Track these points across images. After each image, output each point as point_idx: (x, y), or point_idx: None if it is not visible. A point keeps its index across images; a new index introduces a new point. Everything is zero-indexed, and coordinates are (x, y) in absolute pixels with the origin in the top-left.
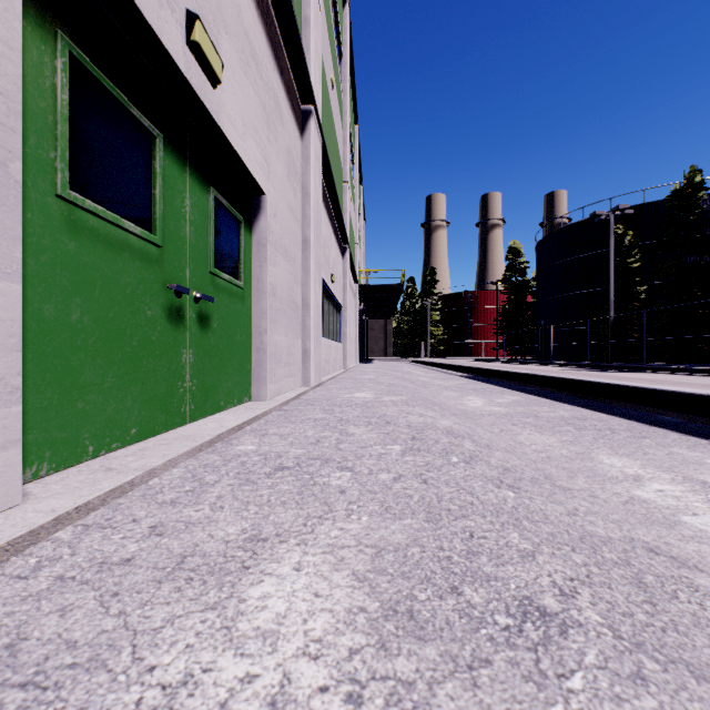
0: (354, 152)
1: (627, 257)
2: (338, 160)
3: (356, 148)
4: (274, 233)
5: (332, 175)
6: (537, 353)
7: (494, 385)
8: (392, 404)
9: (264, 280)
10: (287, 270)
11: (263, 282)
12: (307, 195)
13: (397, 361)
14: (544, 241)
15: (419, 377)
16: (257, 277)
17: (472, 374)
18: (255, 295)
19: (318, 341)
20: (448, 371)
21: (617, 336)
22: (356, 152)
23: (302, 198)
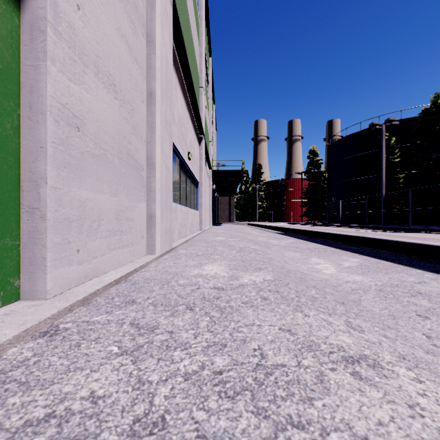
0: (209, 76)
1: (392, 154)
2: (195, 66)
3: (210, 73)
4: (77, 32)
5: (186, 58)
6: (329, 218)
7: (320, 244)
8: (259, 298)
9: (42, 90)
10: (117, 110)
11: (40, 94)
12: (153, 44)
13: (238, 224)
14: (334, 145)
15: (258, 237)
16: (30, 86)
17: (297, 234)
18: (26, 117)
19: (169, 205)
20: (275, 231)
21: (385, 207)
22: (210, 76)
23: (147, 46)
